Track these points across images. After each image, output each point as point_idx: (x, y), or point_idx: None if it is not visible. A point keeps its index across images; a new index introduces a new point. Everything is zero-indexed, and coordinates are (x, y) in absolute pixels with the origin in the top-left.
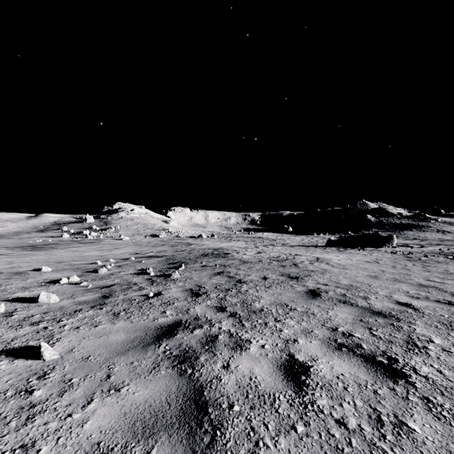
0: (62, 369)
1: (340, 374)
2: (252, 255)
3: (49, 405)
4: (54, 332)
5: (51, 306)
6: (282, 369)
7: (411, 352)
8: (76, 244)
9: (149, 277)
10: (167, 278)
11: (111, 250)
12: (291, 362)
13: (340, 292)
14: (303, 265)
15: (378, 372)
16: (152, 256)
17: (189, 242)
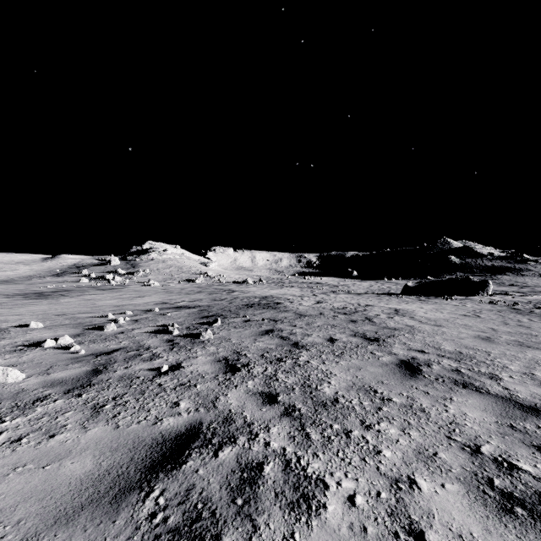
0: None
1: None
2: (311, 306)
3: None
4: None
5: (5, 388)
6: None
7: None
8: (94, 291)
9: (170, 337)
10: (195, 339)
11: (134, 298)
12: None
13: (449, 366)
14: (380, 320)
15: None
16: (183, 306)
17: (231, 288)
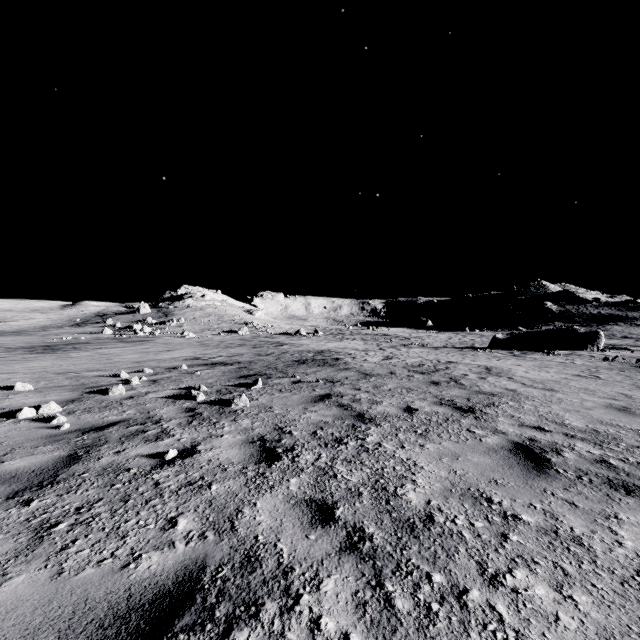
0: None
1: None
2: (378, 363)
3: None
4: None
5: None
6: None
7: None
8: (115, 343)
9: (193, 404)
10: (225, 408)
11: (160, 352)
12: None
13: (588, 453)
14: (469, 382)
15: None
16: (218, 363)
17: (280, 341)
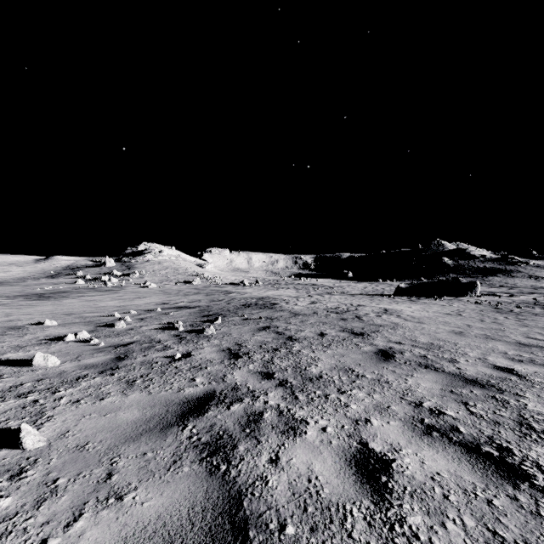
0: (46, 463)
1: (435, 474)
2: (305, 306)
3: (17, 523)
4: (46, 407)
5: (48, 370)
6: (353, 464)
7: (528, 439)
8: (92, 292)
9: (177, 332)
10: (200, 334)
11: (134, 299)
12: (365, 454)
13: (418, 353)
14: (368, 318)
15: (488, 470)
16: (183, 307)
17: (228, 290)
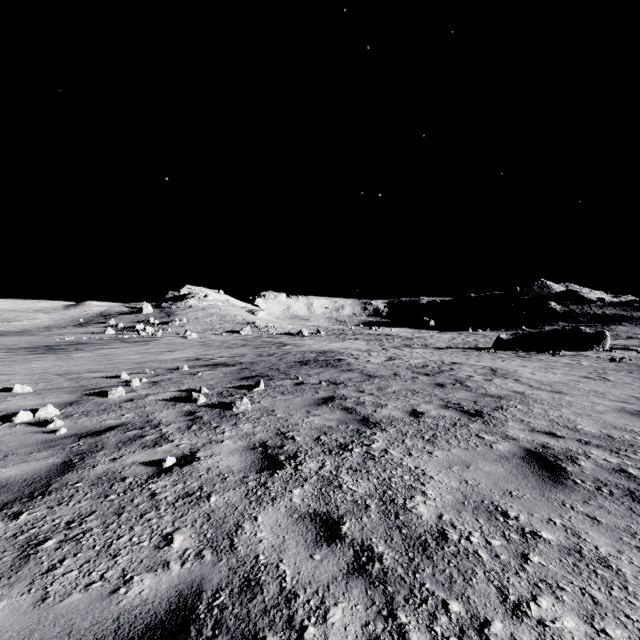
0: None
1: None
2: (381, 364)
3: None
4: None
5: None
6: None
7: None
8: (117, 344)
9: (193, 407)
10: (226, 411)
11: (162, 353)
12: None
13: (605, 461)
14: (475, 384)
15: None
16: (220, 364)
17: (282, 341)
